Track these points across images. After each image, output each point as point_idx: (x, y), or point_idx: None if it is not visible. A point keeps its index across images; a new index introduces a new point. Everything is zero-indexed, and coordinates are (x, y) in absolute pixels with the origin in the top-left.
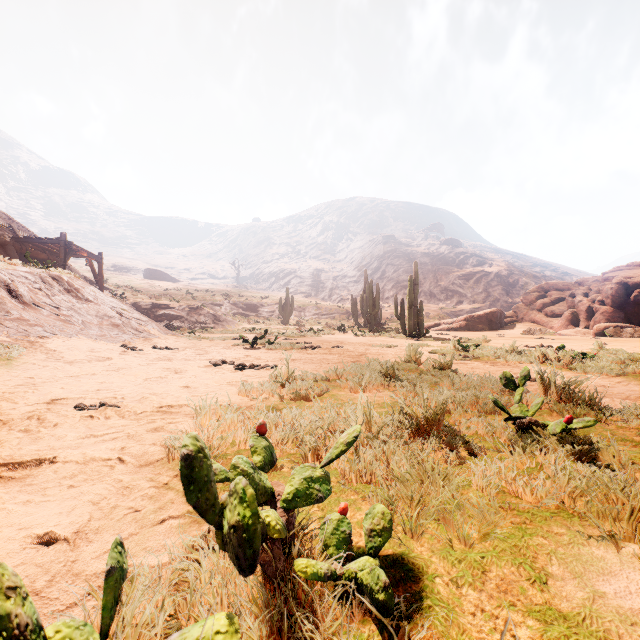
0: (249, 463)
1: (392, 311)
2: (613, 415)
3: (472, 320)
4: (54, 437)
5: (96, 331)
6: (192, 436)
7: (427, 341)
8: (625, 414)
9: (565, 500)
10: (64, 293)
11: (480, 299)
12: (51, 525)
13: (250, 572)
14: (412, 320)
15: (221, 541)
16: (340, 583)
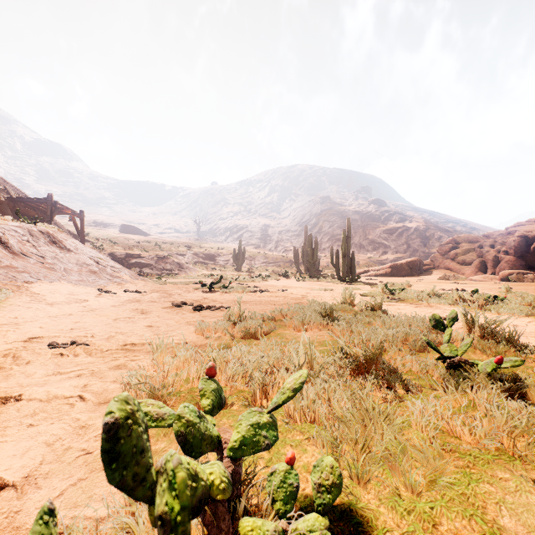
0: (195, 412)
1: (328, 260)
2: (532, 353)
3: (396, 267)
4: (24, 374)
5: (76, 277)
6: (121, 399)
7: (358, 285)
8: None
9: (504, 441)
10: (49, 244)
11: (402, 250)
12: (2, 469)
13: None
14: (345, 267)
15: (154, 518)
16: None
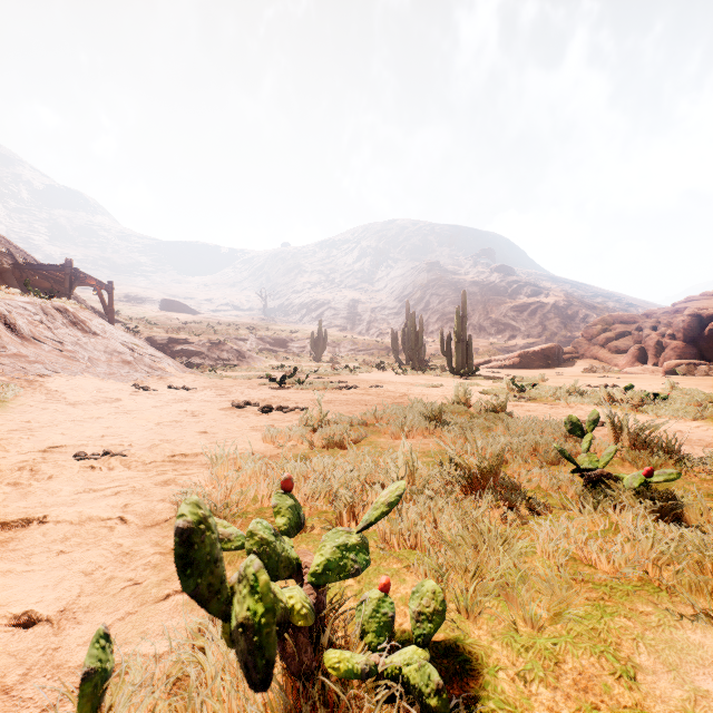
0: (270, 529)
1: (437, 346)
2: (695, 466)
3: (527, 356)
4: (47, 492)
5: (104, 369)
6: (192, 502)
7: (477, 380)
8: (709, 464)
9: (649, 570)
10: (68, 326)
11: (535, 333)
12: (32, 602)
13: (262, 689)
14: (460, 356)
15: (229, 636)
16: (381, 682)
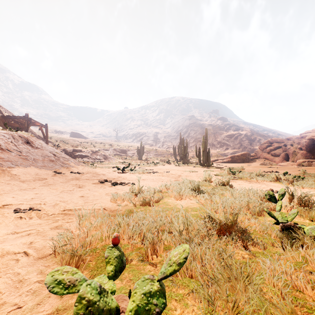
0: (96, 288)
1: (193, 153)
2: None
3: (234, 158)
4: None
5: (41, 164)
6: None
7: (212, 168)
8: None
9: None
10: (24, 144)
11: (237, 147)
12: None
13: None
14: (204, 158)
15: None
16: None
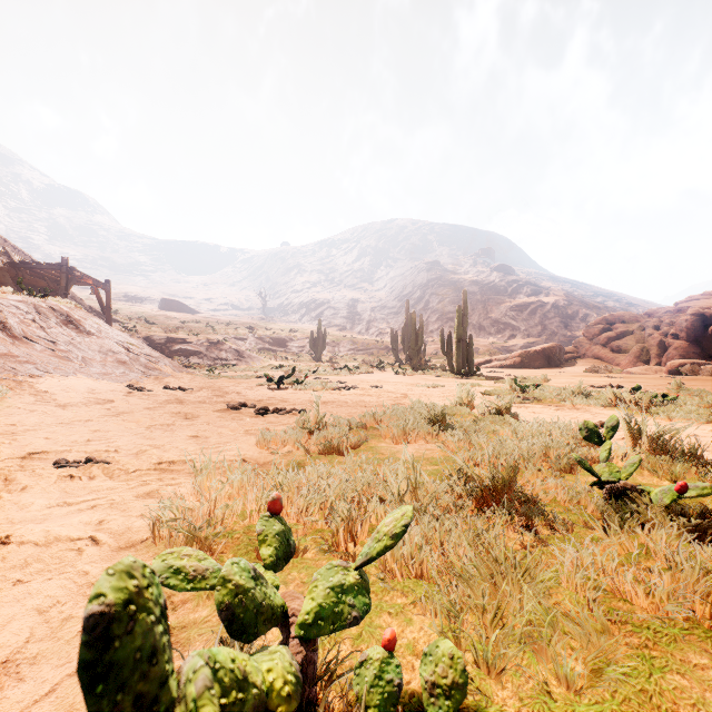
0: (248, 570)
1: (437, 346)
2: None
3: (528, 356)
4: (17, 505)
5: (98, 369)
6: (119, 570)
7: (478, 380)
8: None
9: (696, 608)
10: (62, 325)
11: (535, 333)
12: None
13: None
14: (461, 356)
15: None
16: None
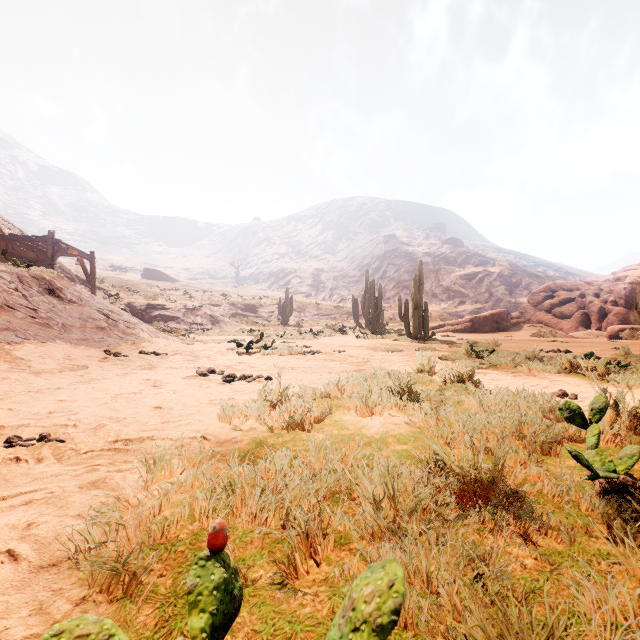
0: None
1: (393, 311)
2: None
3: (478, 321)
4: None
5: (77, 335)
6: None
7: (433, 344)
8: None
9: None
10: (44, 294)
11: (483, 299)
12: None
13: None
14: (417, 322)
15: None
16: None
